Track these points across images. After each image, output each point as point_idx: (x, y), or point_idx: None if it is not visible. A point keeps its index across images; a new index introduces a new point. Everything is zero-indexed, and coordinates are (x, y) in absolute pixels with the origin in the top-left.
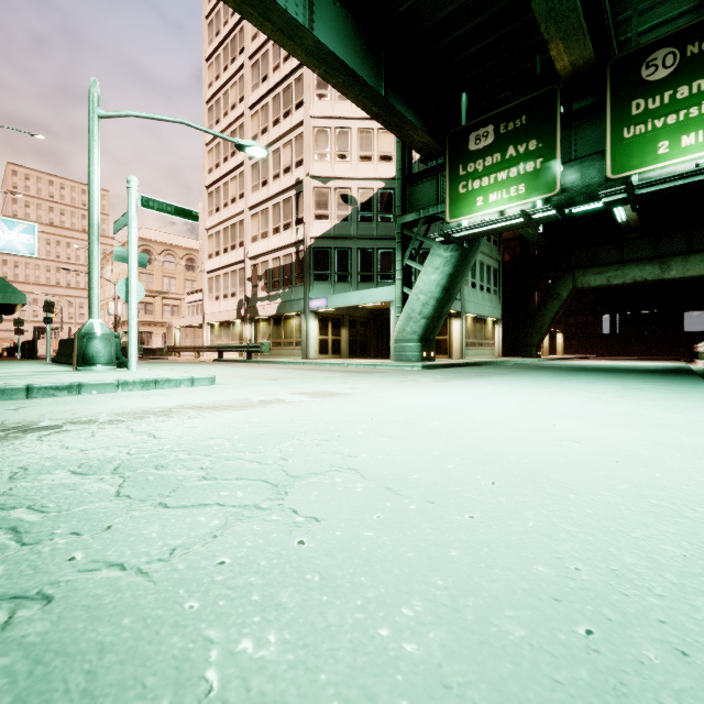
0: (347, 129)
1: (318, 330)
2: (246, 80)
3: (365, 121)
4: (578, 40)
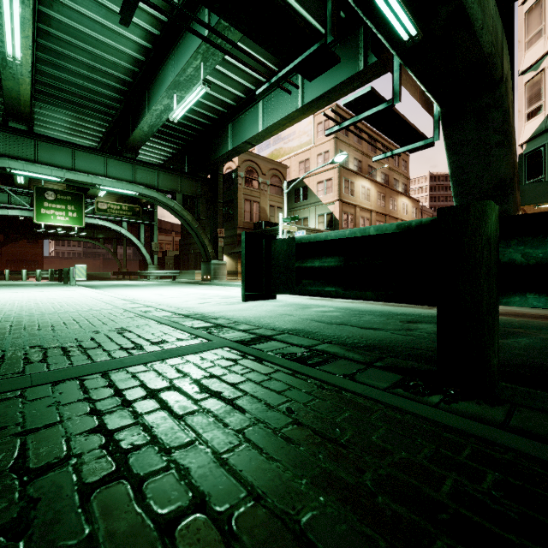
0: None
1: None
2: None
3: None
4: None
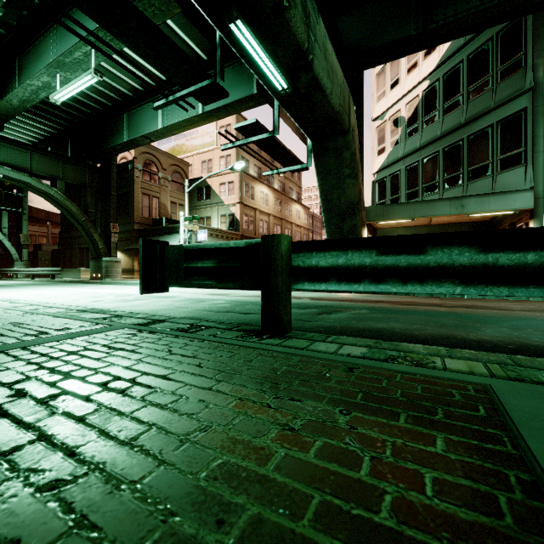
0: None
1: None
2: None
3: None
4: None
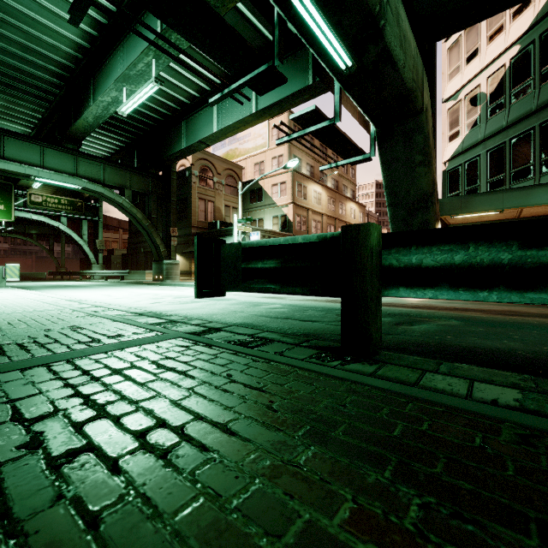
0: None
1: None
2: None
3: None
4: None
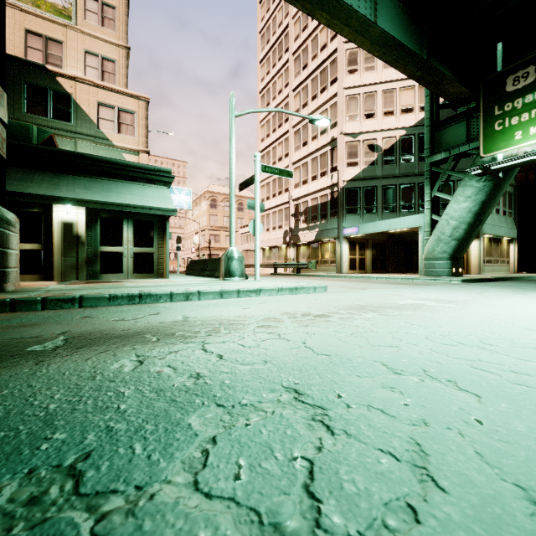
0: (373, 92)
1: (348, 251)
2: (290, 71)
3: (389, 83)
4: None
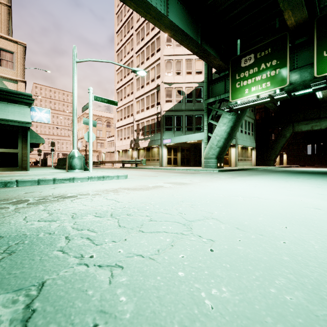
0: (180, 60)
1: (167, 153)
2: (134, 41)
3: (189, 56)
4: (299, 9)
